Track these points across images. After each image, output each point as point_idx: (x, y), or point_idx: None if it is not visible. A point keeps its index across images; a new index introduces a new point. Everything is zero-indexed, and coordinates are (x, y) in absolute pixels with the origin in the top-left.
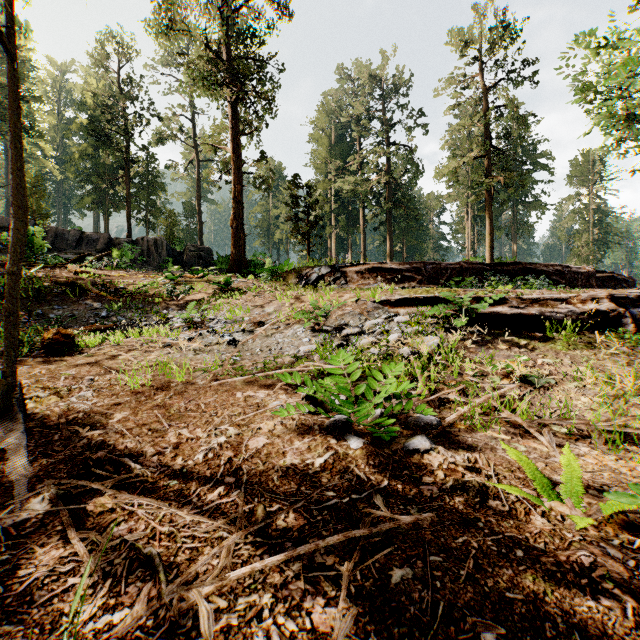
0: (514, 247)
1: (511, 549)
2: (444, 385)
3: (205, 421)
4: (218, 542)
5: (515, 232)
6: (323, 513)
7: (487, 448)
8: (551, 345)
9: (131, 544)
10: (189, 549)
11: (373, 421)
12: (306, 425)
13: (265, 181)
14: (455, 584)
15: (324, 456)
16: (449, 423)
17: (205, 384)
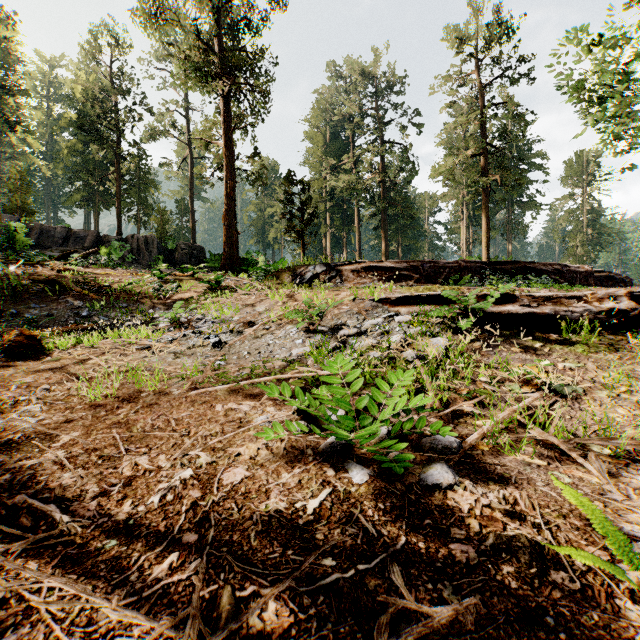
0: (509, 247)
1: None
2: (456, 394)
3: (172, 444)
4: None
5: (510, 232)
6: (318, 600)
7: (523, 479)
8: (570, 347)
9: None
10: None
11: (379, 444)
12: (297, 448)
13: (259, 178)
14: None
15: (319, 496)
16: (471, 445)
17: (180, 394)
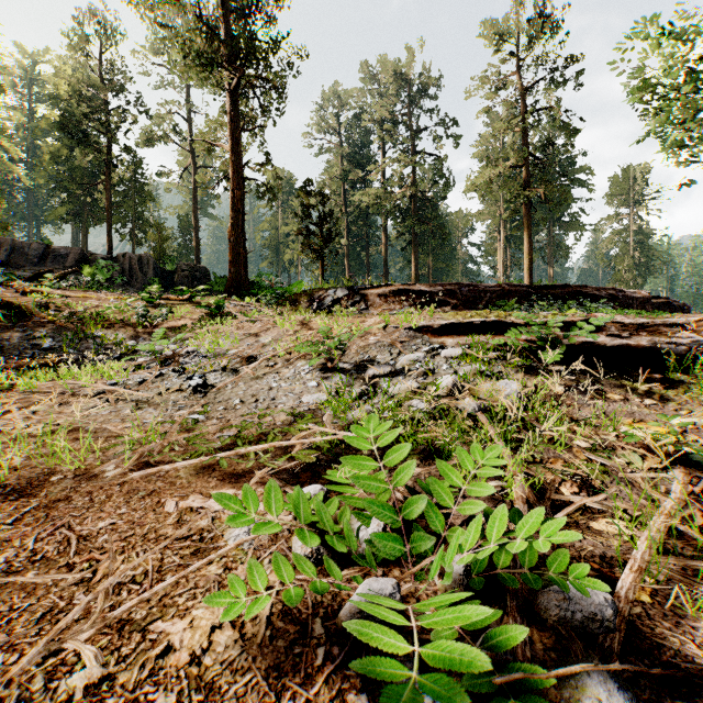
0: (550, 271)
1: None
2: (548, 470)
3: (42, 613)
4: None
5: (552, 255)
6: None
7: None
8: (688, 394)
9: None
10: None
11: None
12: (294, 616)
13: (271, 189)
14: None
15: None
16: (630, 602)
17: (115, 478)
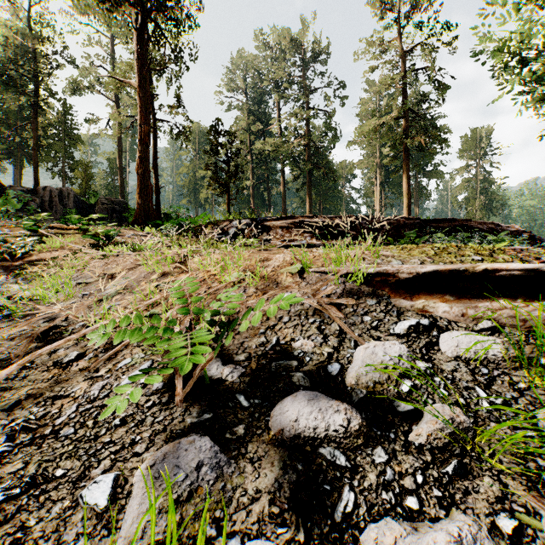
0: (416, 210)
1: None
2: None
3: None
4: None
5: (417, 197)
6: None
7: None
8: None
9: None
10: None
11: None
12: None
13: (183, 131)
14: None
15: None
16: None
17: None
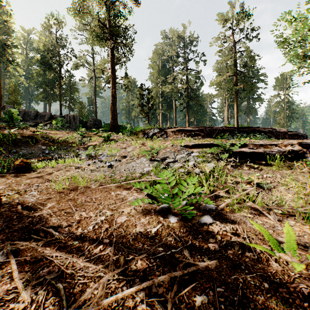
0: (248, 119)
1: (261, 283)
2: (217, 188)
3: (94, 207)
4: (98, 279)
5: (248, 112)
6: (156, 260)
7: (241, 222)
8: (270, 167)
9: (49, 281)
10: (81, 283)
11: (182, 207)
12: (147, 209)
13: (127, 87)
14: (232, 306)
15: (157, 227)
16: (221, 208)
17: (95, 188)
